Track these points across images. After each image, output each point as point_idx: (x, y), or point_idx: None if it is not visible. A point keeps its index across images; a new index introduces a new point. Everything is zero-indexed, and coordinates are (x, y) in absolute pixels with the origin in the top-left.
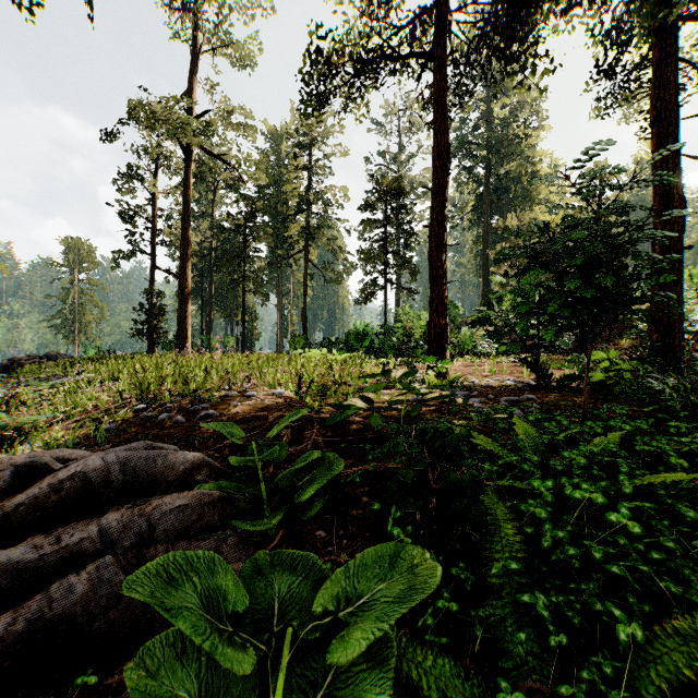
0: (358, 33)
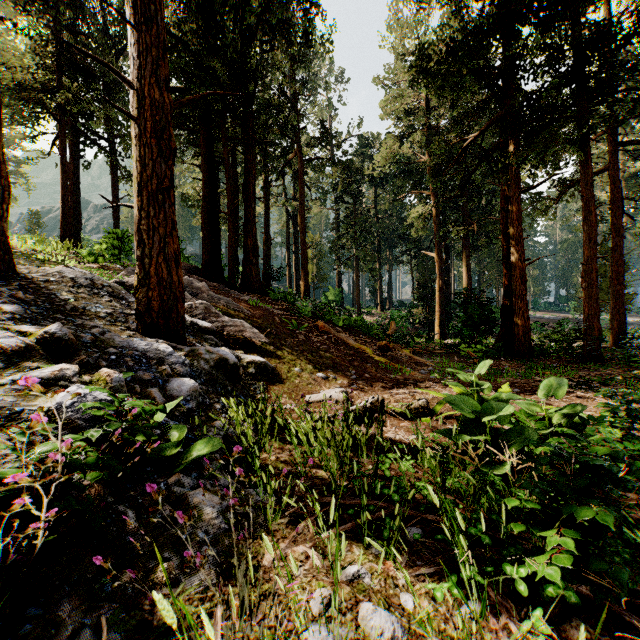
0: (19, 66)
